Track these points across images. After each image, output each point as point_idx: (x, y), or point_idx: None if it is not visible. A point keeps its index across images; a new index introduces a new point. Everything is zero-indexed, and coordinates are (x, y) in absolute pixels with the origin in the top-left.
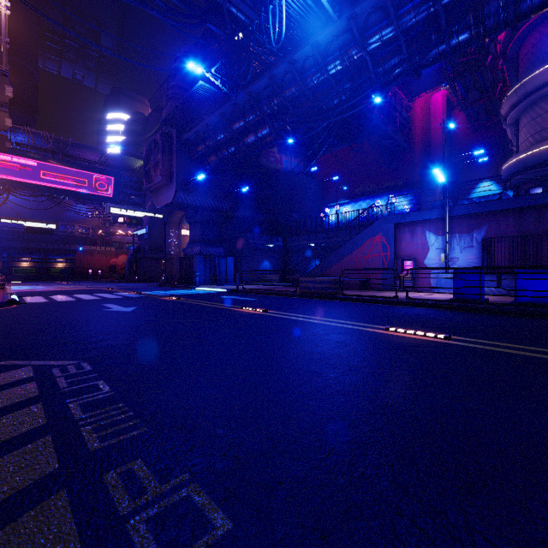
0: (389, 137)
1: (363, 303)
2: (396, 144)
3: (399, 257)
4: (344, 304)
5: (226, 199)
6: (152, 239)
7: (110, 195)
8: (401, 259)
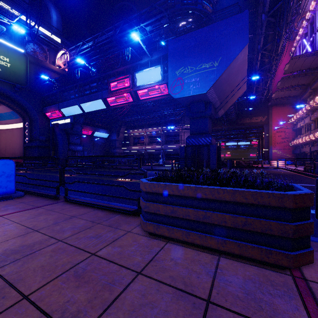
0: None
1: None
2: None
3: None
4: None
5: None
6: None
7: None
8: None
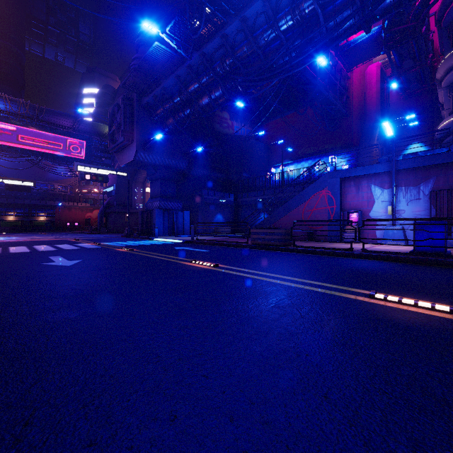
0: (329, 103)
1: (317, 255)
2: (336, 109)
3: (344, 210)
4: (298, 256)
5: (183, 158)
6: (120, 196)
7: (83, 157)
8: (347, 211)
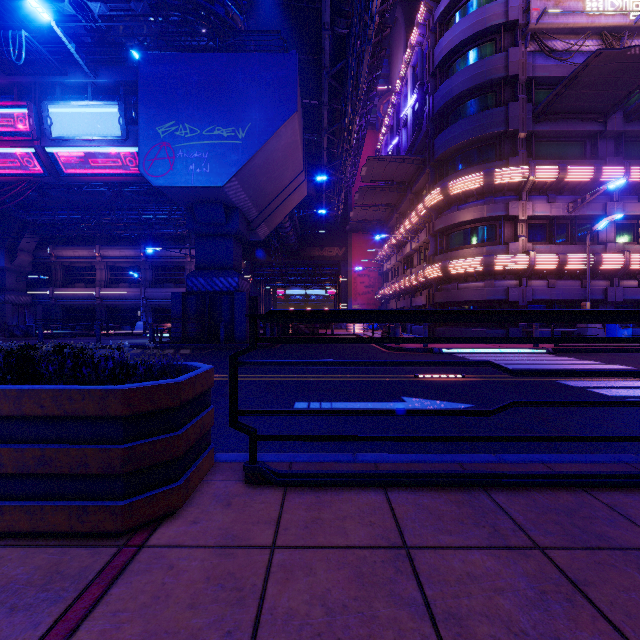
0: None
1: None
2: None
3: None
4: None
5: None
6: None
7: None
8: None
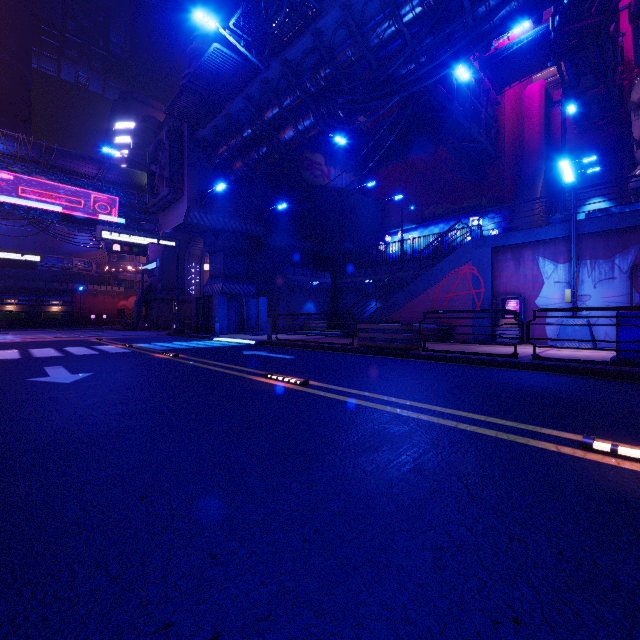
0: (471, 139)
1: (461, 365)
2: (481, 148)
3: (497, 295)
4: (433, 366)
5: (257, 220)
6: (167, 275)
7: (112, 220)
8: (501, 297)
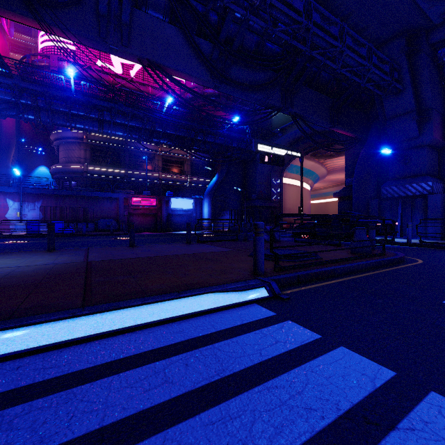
0: None
1: None
2: None
3: None
4: None
5: None
6: None
7: None
8: None
